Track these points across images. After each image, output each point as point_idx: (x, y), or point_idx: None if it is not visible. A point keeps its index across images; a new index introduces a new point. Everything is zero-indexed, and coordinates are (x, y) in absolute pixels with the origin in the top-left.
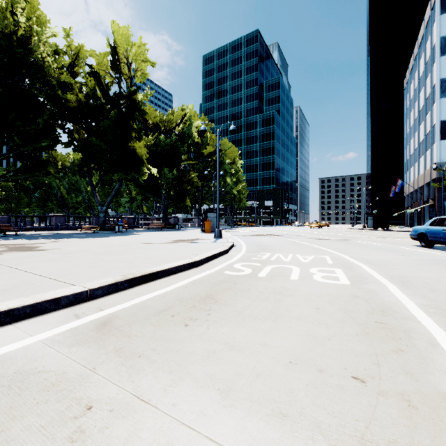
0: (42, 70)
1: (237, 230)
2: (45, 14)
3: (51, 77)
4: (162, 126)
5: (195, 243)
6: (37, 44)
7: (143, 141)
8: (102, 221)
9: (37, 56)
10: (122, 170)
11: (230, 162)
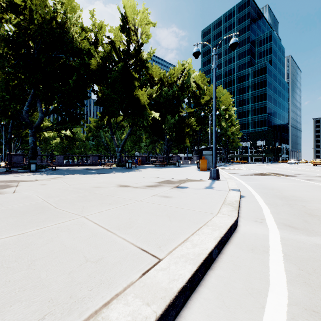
0: (72, 43)
1: (233, 167)
2: (77, 3)
3: (82, 52)
4: (166, 81)
5: (181, 190)
6: (69, 25)
7: (144, 88)
8: (118, 159)
9: (69, 34)
10: (131, 117)
11: (224, 108)
